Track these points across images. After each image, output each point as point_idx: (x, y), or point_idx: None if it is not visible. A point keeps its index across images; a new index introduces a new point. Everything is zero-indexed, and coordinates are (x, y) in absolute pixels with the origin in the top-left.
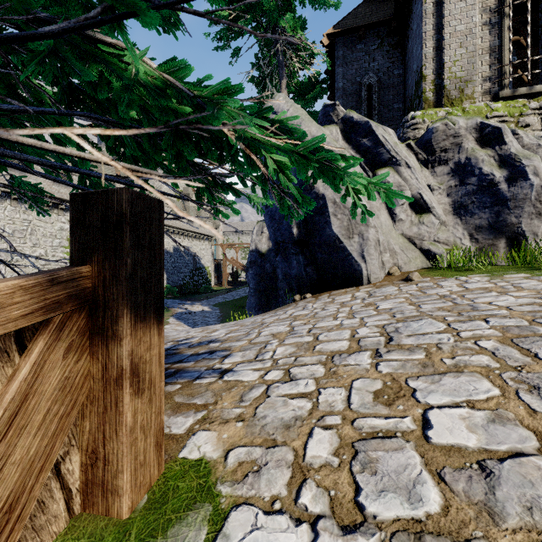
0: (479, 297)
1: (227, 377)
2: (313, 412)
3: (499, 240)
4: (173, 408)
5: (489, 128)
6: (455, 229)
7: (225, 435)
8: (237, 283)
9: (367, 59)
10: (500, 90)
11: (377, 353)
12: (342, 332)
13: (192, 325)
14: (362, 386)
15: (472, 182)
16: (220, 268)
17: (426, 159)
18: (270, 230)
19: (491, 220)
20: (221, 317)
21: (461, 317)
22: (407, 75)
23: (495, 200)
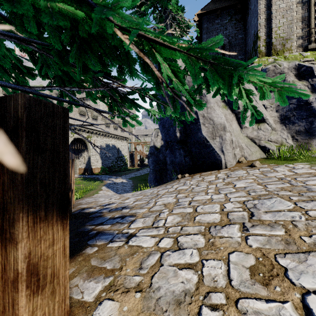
0: (308, 180)
1: (131, 242)
2: (199, 286)
3: (312, 139)
4: (88, 271)
5: (304, 67)
6: (282, 133)
7: (125, 308)
8: (143, 165)
9: (222, 29)
10: (308, 44)
11: (244, 227)
12: (213, 206)
13: (116, 191)
14: (238, 260)
15: (293, 102)
16: (133, 156)
17: None
18: (162, 134)
19: (307, 127)
20: (133, 186)
21: (302, 197)
22: (247, 38)
23: (310, 113)
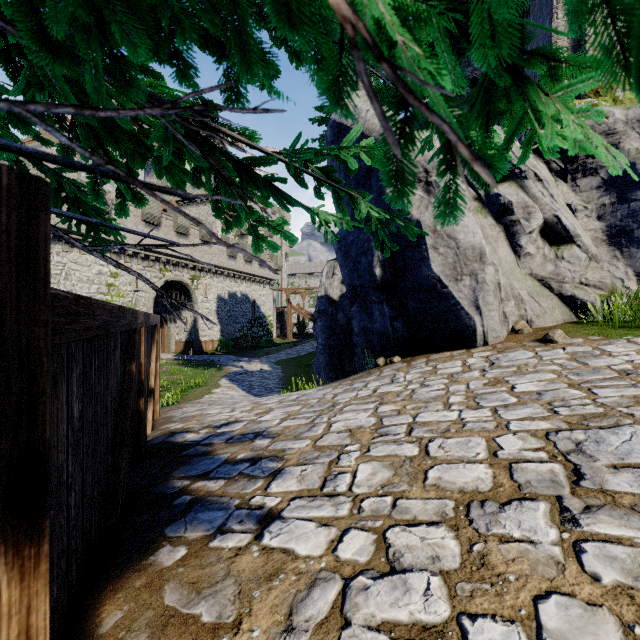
0: None
1: (269, 536)
2: None
3: None
4: (153, 627)
5: None
6: (612, 267)
7: None
8: (304, 335)
9: None
10: None
11: (563, 511)
12: (470, 441)
13: (247, 389)
14: (569, 629)
15: (639, 197)
16: (284, 317)
17: (563, 169)
18: (344, 271)
19: None
20: (283, 378)
21: None
22: None
23: None
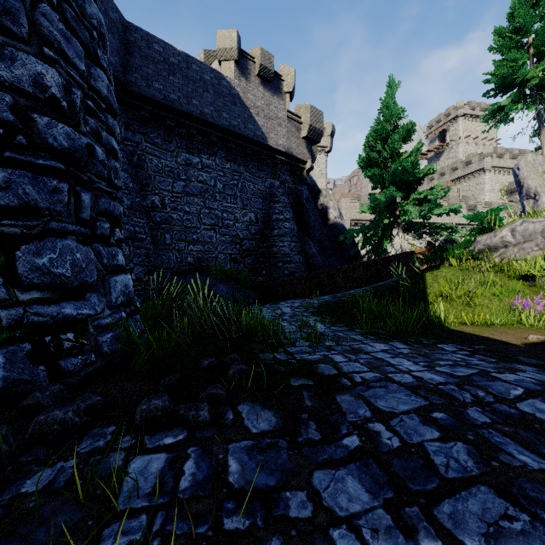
0: None
1: None
2: None
3: None
4: None
5: None
6: None
7: None
8: None
9: None
10: None
11: None
12: None
13: None
14: None
15: None
16: None
17: None
18: None
19: None
20: None
21: None
22: None
23: None
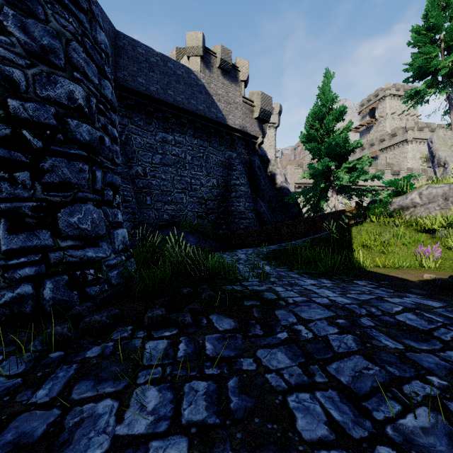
0: None
1: None
2: None
3: None
4: None
5: None
6: None
7: None
8: None
9: None
10: None
11: None
12: None
13: None
14: None
15: None
16: None
17: None
18: None
19: None
20: None
21: None
22: None
23: None
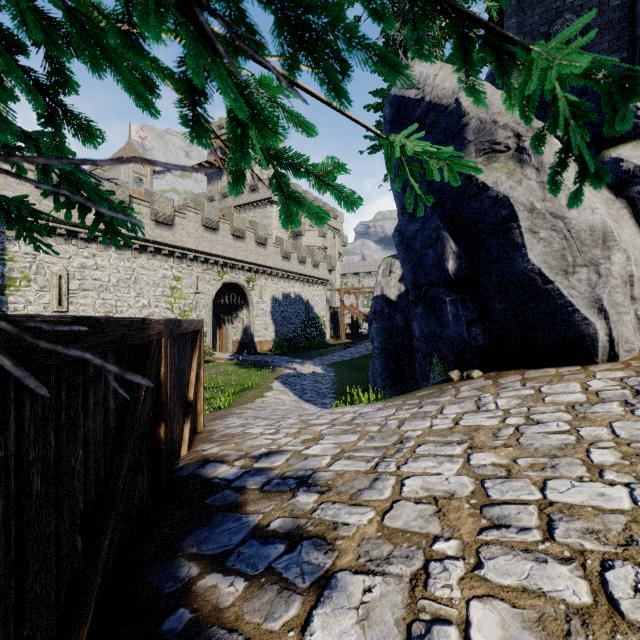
0: None
1: None
2: None
3: None
4: None
5: None
6: None
7: None
8: (357, 336)
9: None
10: None
11: None
12: None
13: (299, 394)
14: None
15: None
16: (337, 317)
17: None
18: (406, 267)
19: None
20: (336, 383)
21: None
22: None
23: None
